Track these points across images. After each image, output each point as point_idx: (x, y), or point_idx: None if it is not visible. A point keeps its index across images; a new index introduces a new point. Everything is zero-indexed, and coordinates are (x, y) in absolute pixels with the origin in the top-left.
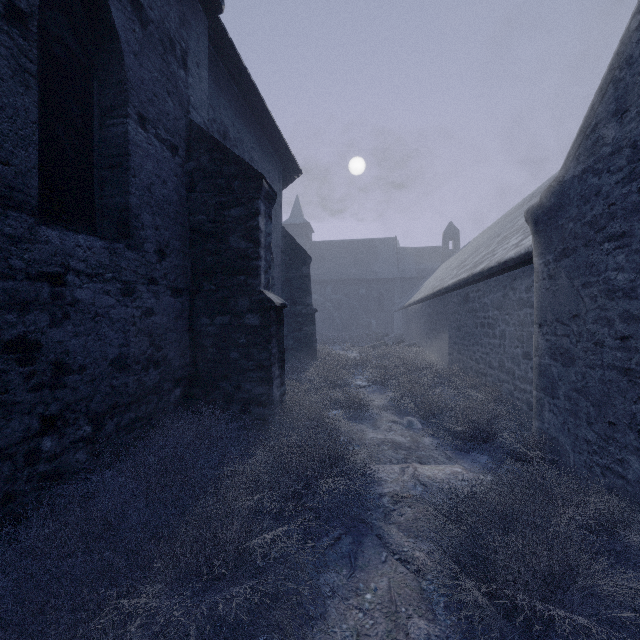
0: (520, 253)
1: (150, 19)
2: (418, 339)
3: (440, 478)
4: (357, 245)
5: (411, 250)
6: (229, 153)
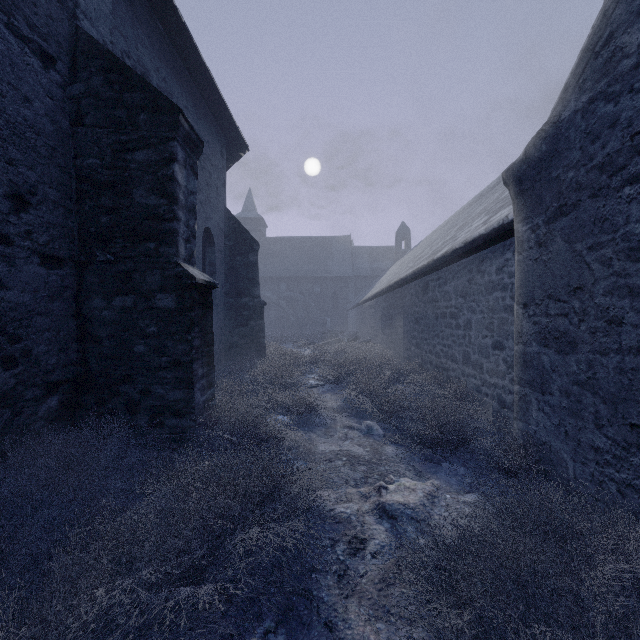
0: (492, 227)
1: None
2: (373, 336)
3: (411, 505)
4: (312, 242)
5: (365, 249)
6: (132, 75)
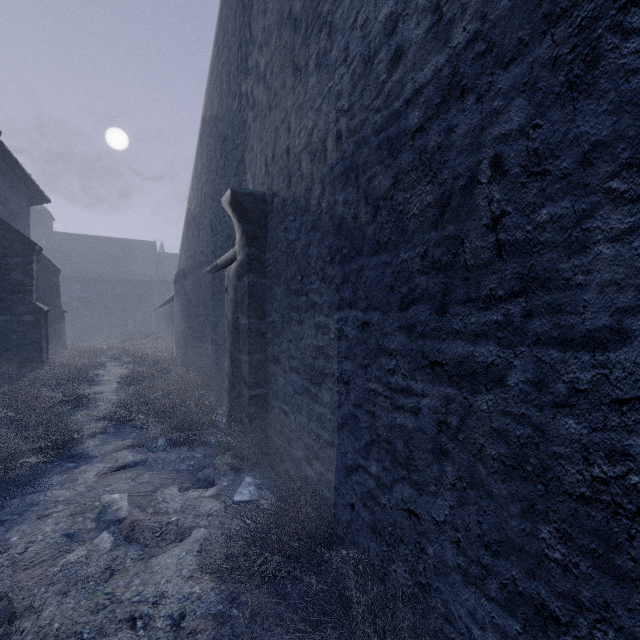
0: None
1: None
2: (162, 334)
3: None
4: (113, 243)
5: (171, 256)
6: (12, 228)
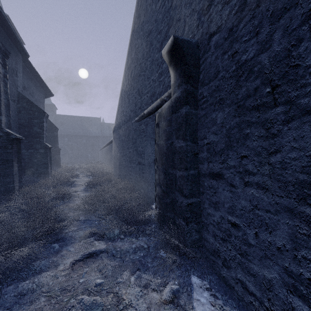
0: None
1: (9, 67)
2: (104, 161)
3: None
4: (81, 119)
5: (107, 124)
6: (34, 104)
